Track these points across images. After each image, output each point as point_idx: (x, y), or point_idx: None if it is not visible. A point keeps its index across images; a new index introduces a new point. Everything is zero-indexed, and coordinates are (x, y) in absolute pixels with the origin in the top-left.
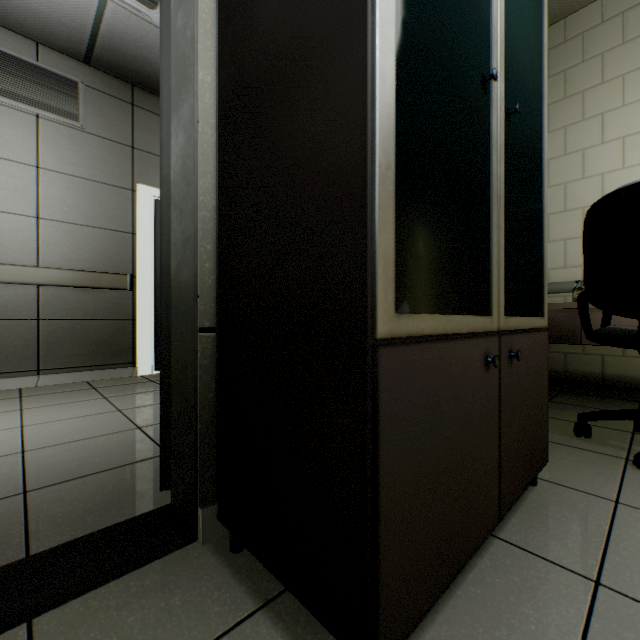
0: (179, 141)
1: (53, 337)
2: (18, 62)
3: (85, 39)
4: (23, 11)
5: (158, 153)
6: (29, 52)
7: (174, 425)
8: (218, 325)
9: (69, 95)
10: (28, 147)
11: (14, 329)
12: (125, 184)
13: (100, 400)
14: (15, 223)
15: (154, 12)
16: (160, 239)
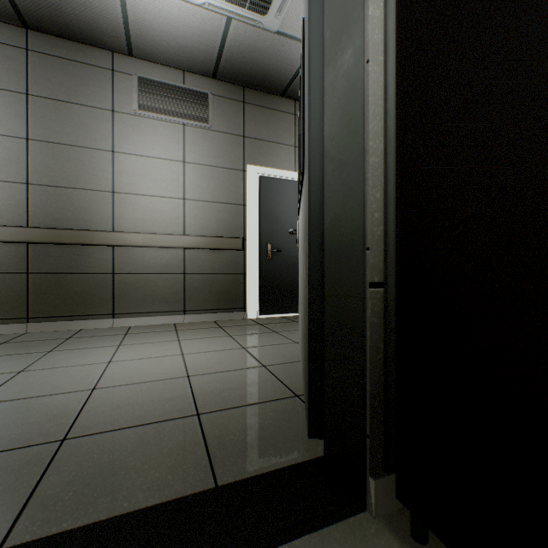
0: (336, 92)
1: (193, 287)
2: (173, 88)
3: (214, 58)
4: (177, 49)
5: (261, 138)
6: (179, 79)
7: (328, 379)
8: (397, 280)
9: (202, 105)
10: (178, 148)
11: (170, 280)
12: (238, 166)
13: (227, 337)
14: (171, 204)
15: (265, 17)
16: (308, 196)
